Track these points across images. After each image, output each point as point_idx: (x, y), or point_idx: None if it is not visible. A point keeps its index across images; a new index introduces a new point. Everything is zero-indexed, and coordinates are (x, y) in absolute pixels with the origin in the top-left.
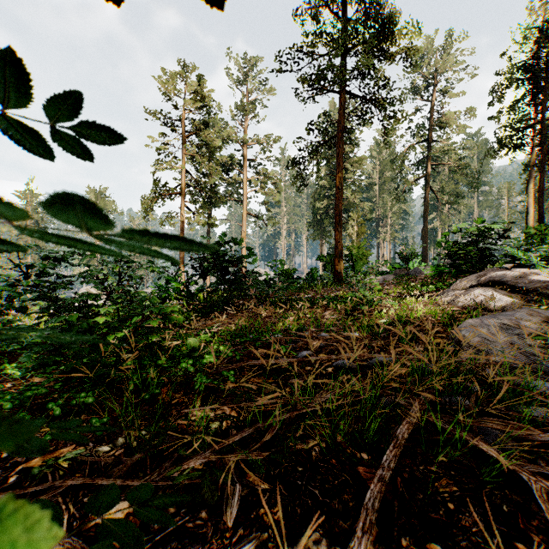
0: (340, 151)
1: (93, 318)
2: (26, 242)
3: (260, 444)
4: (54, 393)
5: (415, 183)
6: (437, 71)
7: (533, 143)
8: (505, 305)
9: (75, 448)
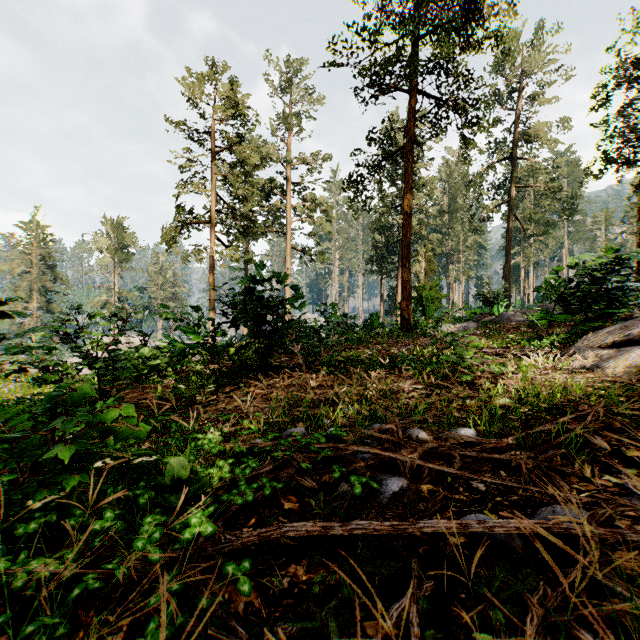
0: (408, 166)
1: None
2: (30, 282)
3: None
4: None
5: (496, 209)
6: (523, 73)
7: None
8: None
9: None
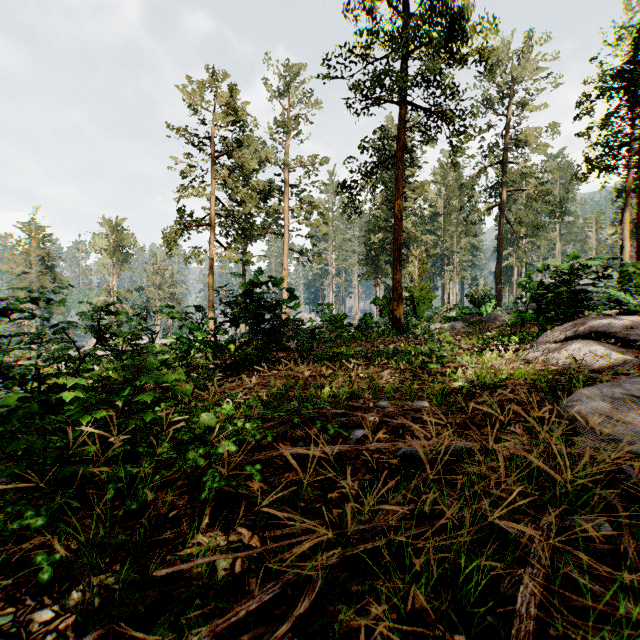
0: (399, 173)
1: (60, 392)
2: (30, 282)
3: (289, 623)
4: (0, 501)
5: (487, 212)
6: (513, 80)
7: (630, 164)
8: (615, 364)
9: (3, 607)
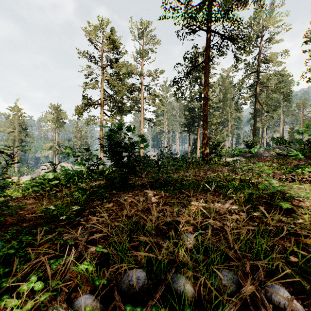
0: (206, 71)
1: None
2: (14, 136)
3: None
4: None
5: (249, 98)
6: (263, 27)
7: None
8: None
9: None
